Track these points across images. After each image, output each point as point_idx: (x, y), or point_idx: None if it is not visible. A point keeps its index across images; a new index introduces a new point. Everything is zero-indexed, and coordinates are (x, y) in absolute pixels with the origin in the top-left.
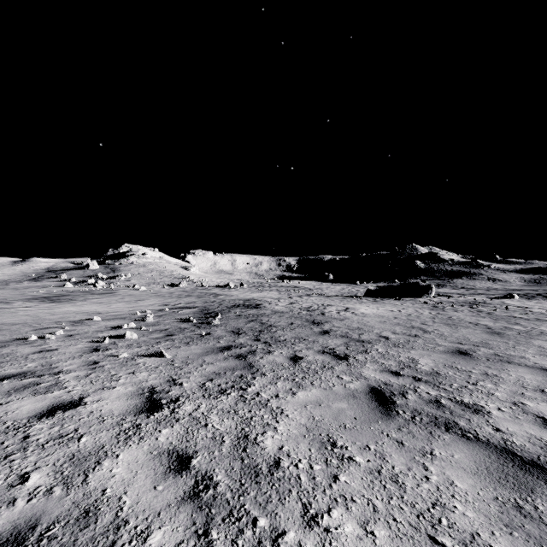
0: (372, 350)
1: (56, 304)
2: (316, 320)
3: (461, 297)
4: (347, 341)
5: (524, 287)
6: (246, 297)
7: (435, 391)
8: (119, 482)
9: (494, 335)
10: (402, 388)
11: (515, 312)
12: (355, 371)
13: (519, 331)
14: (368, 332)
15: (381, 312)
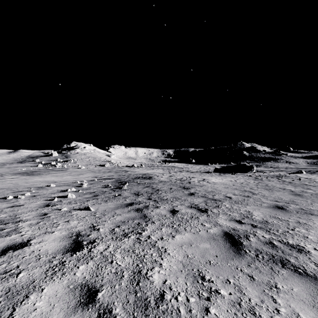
0: (222, 206)
1: (30, 177)
2: (186, 186)
3: (271, 173)
4: (205, 200)
5: (307, 167)
6: (144, 173)
7: (268, 235)
8: (38, 316)
9: (297, 196)
10: (245, 232)
11: (305, 181)
12: (212, 220)
13: (311, 193)
14: (218, 193)
15: (224, 181)
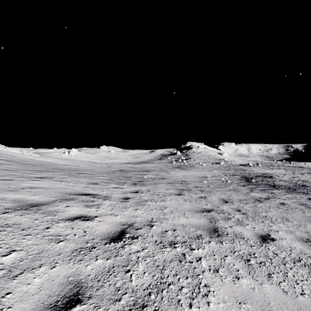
0: None
1: (186, 170)
2: (304, 185)
3: None
4: None
5: None
6: (262, 172)
7: None
8: (255, 194)
9: None
10: None
11: None
12: (307, 196)
13: None
14: None
15: None
